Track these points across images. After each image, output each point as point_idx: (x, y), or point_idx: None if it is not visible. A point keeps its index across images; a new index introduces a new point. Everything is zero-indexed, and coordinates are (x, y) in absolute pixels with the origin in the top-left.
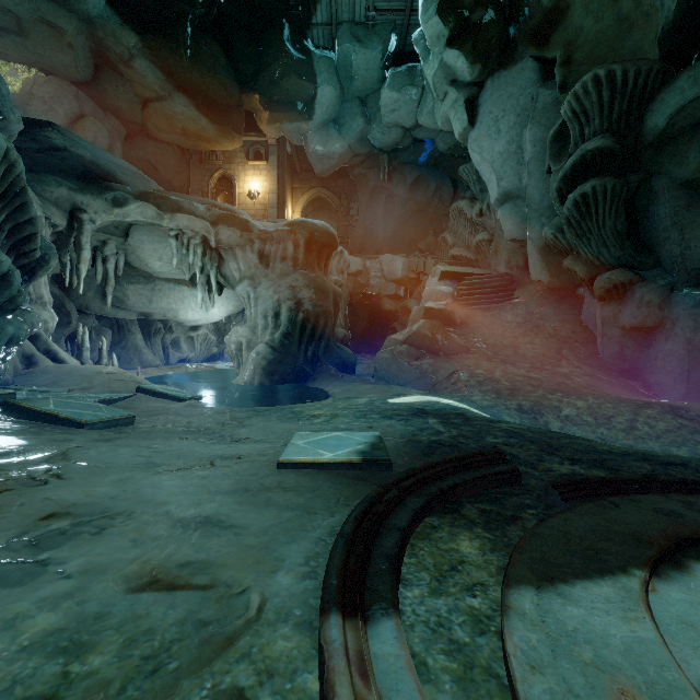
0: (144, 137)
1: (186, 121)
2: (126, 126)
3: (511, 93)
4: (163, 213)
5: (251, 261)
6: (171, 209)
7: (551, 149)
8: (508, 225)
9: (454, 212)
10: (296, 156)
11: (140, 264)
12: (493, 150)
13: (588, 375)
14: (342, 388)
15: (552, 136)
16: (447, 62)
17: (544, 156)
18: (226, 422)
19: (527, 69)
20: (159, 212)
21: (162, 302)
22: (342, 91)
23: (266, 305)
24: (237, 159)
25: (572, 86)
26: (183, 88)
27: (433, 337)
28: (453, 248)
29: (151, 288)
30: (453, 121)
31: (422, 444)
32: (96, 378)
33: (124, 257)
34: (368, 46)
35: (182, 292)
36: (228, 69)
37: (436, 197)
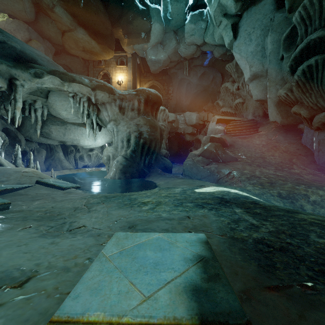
0: (65, 53)
1: (84, 43)
2: (55, 47)
3: (258, 18)
4: (64, 82)
5: (114, 111)
6: (68, 80)
7: (284, 45)
8: (255, 92)
9: (223, 89)
10: (142, 64)
11: (56, 113)
12: (247, 51)
13: (312, 174)
14: (165, 181)
15: (285, 37)
16: (222, 3)
17: (279, 50)
18: (79, 207)
19: (267, 4)
20: (61, 82)
21: (71, 135)
22: (165, 27)
23: (122, 135)
24: (112, 64)
25: (296, 9)
26: (82, 24)
27: (216, 152)
28: (222, 108)
29: (64, 128)
30: (224, 37)
31: (249, 245)
32: (13, 175)
33: (47, 110)
34: (178, 0)
35: (81, 130)
36: (105, 14)
37: (213, 83)
